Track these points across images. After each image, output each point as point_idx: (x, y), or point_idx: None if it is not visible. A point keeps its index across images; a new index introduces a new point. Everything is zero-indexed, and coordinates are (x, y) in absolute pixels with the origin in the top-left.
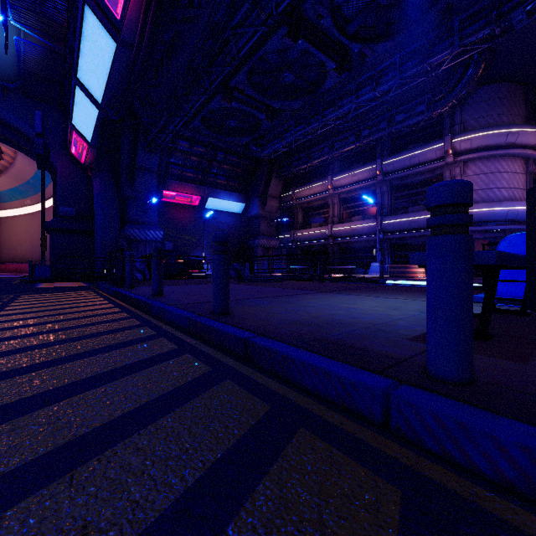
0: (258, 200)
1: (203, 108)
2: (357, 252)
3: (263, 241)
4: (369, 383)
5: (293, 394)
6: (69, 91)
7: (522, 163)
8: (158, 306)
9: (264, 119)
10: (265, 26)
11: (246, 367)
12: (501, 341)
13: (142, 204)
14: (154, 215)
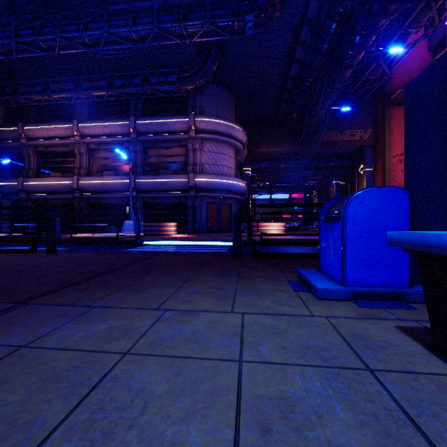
0: None
1: None
2: (109, 209)
3: None
4: None
5: None
6: None
7: (234, 151)
8: None
9: None
10: None
11: None
12: None
13: None
14: None
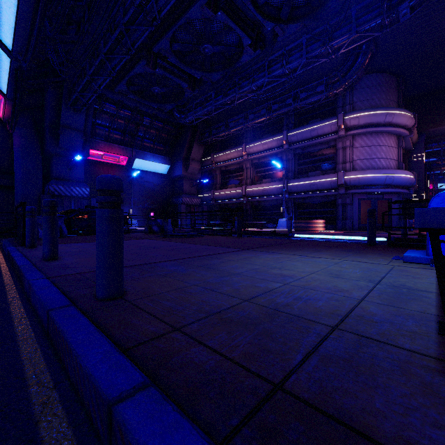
0: (181, 163)
1: (128, 72)
2: (267, 209)
3: (186, 199)
4: None
5: None
6: None
7: (395, 139)
8: (28, 280)
9: (186, 88)
10: None
11: None
12: None
13: (67, 162)
14: (80, 172)
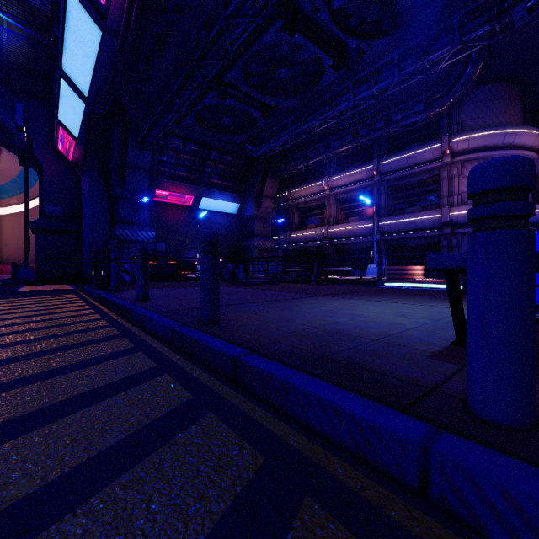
0: (253, 200)
1: (197, 105)
2: (353, 253)
3: (258, 242)
4: (398, 431)
5: (294, 435)
6: (54, 85)
7: None
8: (140, 313)
9: (259, 117)
10: (260, 17)
11: (235, 393)
12: (538, 358)
13: (133, 204)
14: (146, 215)
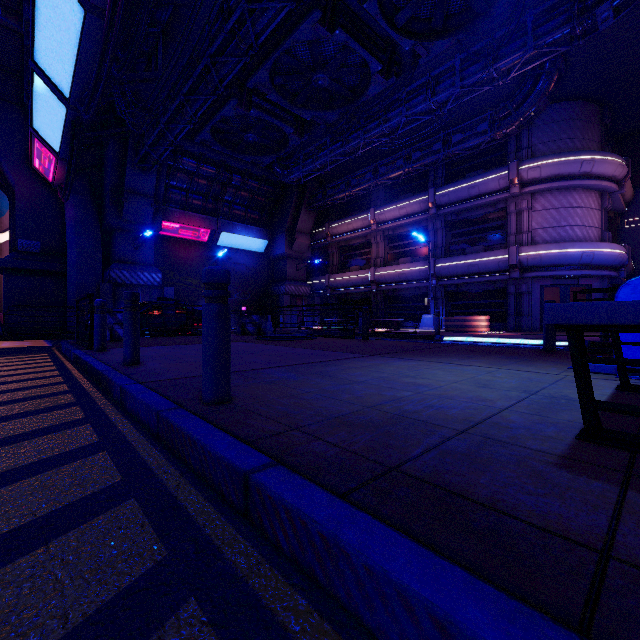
0: (284, 236)
1: (214, 116)
2: (405, 301)
3: (290, 287)
4: None
5: None
6: (28, 83)
7: (597, 197)
8: (120, 385)
9: (291, 133)
10: (292, 1)
11: (243, 542)
12: None
13: (133, 238)
14: (149, 253)
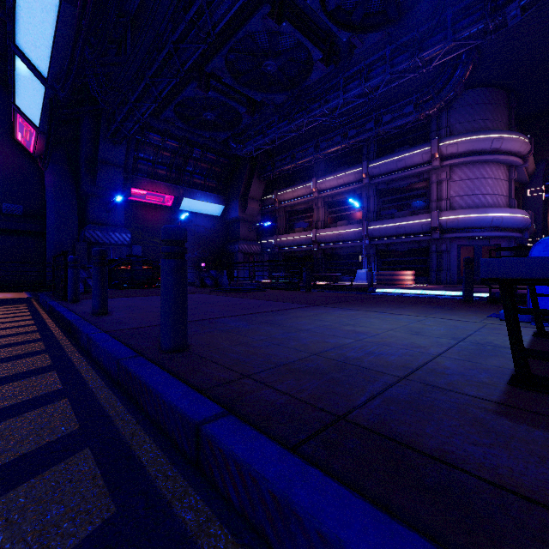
0: (238, 202)
1: (176, 96)
2: (342, 258)
3: (244, 246)
4: None
5: None
6: (10, 65)
7: (505, 170)
8: (86, 333)
9: (244, 112)
10: None
11: (194, 495)
12: None
13: (106, 203)
14: (120, 216)
